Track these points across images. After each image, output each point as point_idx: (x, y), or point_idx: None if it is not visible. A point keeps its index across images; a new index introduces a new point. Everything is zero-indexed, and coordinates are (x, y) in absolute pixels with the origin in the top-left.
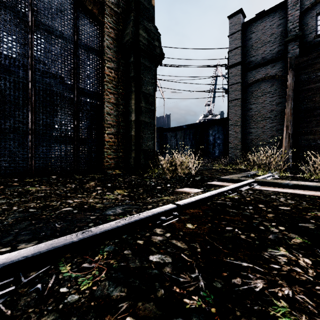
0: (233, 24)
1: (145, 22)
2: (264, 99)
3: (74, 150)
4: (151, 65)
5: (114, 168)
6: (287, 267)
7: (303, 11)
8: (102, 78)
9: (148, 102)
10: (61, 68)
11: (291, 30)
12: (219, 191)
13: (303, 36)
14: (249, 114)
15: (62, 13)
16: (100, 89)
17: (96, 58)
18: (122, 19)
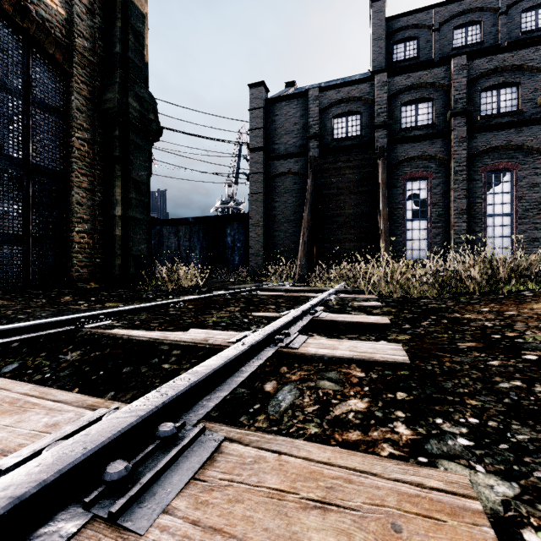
0: (254, 96)
1: (136, 87)
2: (288, 198)
3: (24, 254)
4: (145, 144)
5: (87, 280)
6: (229, 310)
7: (322, 109)
8: (68, 151)
9: (140, 193)
10: (3, 133)
11: (312, 127)
12: (218, 293)
13: (323, 136)
14: (273, 214)
15: (4, 54)
16: (64, 167)
17: (59, 123)
18: (100, 73)
